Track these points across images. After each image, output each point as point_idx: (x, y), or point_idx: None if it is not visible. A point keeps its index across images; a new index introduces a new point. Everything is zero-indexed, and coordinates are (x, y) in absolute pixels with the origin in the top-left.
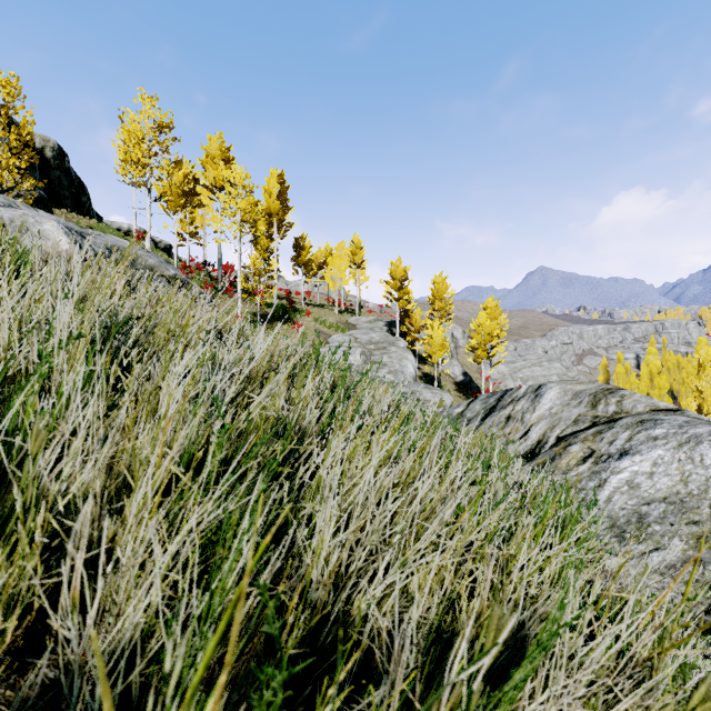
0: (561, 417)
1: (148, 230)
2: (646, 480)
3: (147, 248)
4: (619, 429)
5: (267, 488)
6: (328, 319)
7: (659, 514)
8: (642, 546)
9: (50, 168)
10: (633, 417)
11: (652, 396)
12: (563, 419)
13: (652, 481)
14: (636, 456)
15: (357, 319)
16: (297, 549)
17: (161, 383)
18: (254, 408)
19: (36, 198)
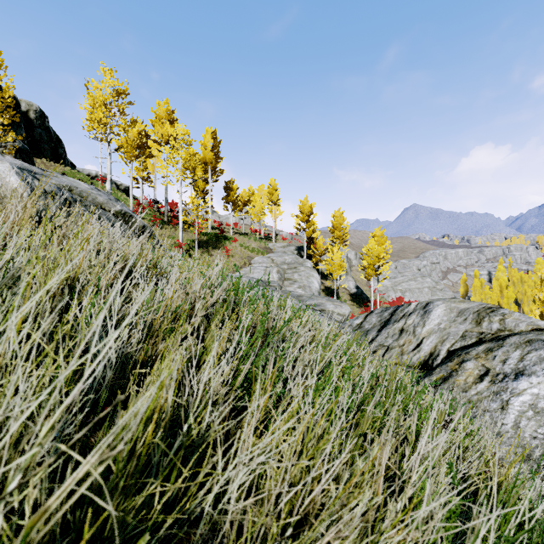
0: (449, 332)
1: (108, 175)
2: None
3: (107, 189)
4: (509, 348)
5: None
6: (251, 245)
7: None
8: None
9: (33, 126)
10: (520, 336)
11: (502, 303)
12: (452, 334)
13: None
14: (532, 377)
15: (273, 244)
16: None
17: None
18: (147, 381)
19: (19, 149)
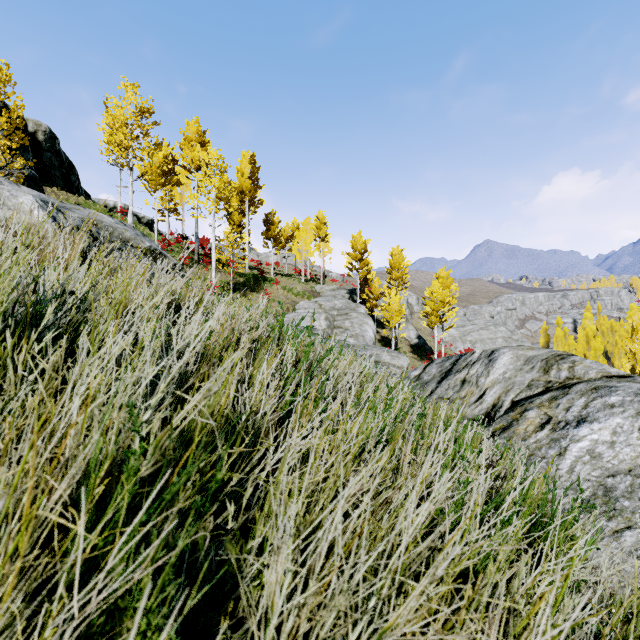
0: (515, 381)
1: (130, 206)
2: (607, 450)
3: (129, 222)
4: (574, 395)
5: (187, 548)
6: (295, 287)
7: (626, 488)
8: (612, 523)
9: (42, 150)
10: (587, 383)
11: (588, 356)
12: (517, 383)
13: (614, 451)
14: (594, 423)
15: (321, 287)
16: (246, 577)
17: (89, 372)
18: None
19: (27, 177)
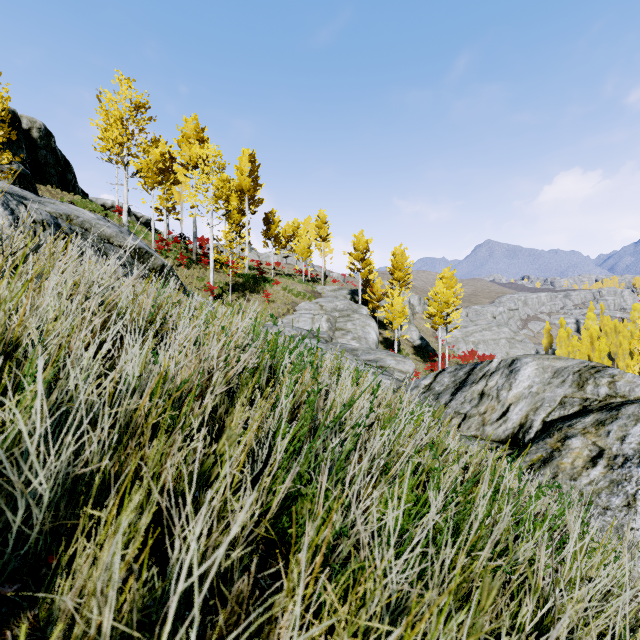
0: (544, 397)
1: (125, 204)
2: None
3: (124, 221)
4: (626, 421)
5: None
6: (295, 288)
7: None
8: None
9: (37, 147)
10: (639, 405)
11: (593, 357)
12: (547, 400)
13: None
14: None
15: (322, 288)
16: None
17: None
18: (102, 534)
19: (19, 174)
